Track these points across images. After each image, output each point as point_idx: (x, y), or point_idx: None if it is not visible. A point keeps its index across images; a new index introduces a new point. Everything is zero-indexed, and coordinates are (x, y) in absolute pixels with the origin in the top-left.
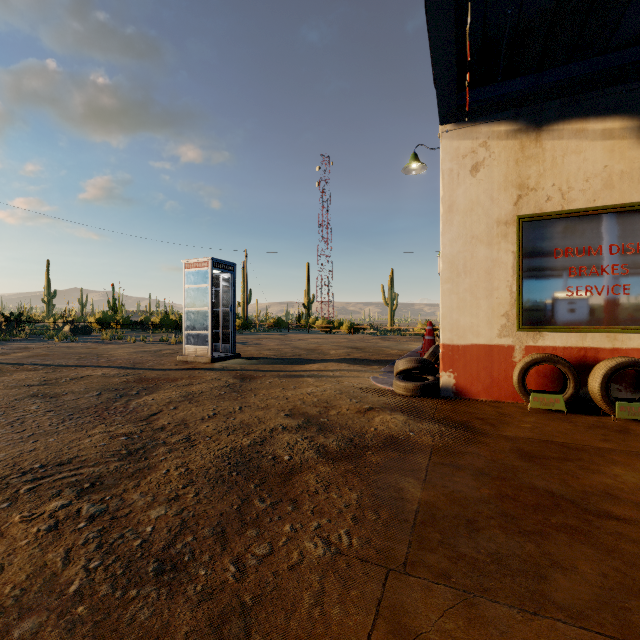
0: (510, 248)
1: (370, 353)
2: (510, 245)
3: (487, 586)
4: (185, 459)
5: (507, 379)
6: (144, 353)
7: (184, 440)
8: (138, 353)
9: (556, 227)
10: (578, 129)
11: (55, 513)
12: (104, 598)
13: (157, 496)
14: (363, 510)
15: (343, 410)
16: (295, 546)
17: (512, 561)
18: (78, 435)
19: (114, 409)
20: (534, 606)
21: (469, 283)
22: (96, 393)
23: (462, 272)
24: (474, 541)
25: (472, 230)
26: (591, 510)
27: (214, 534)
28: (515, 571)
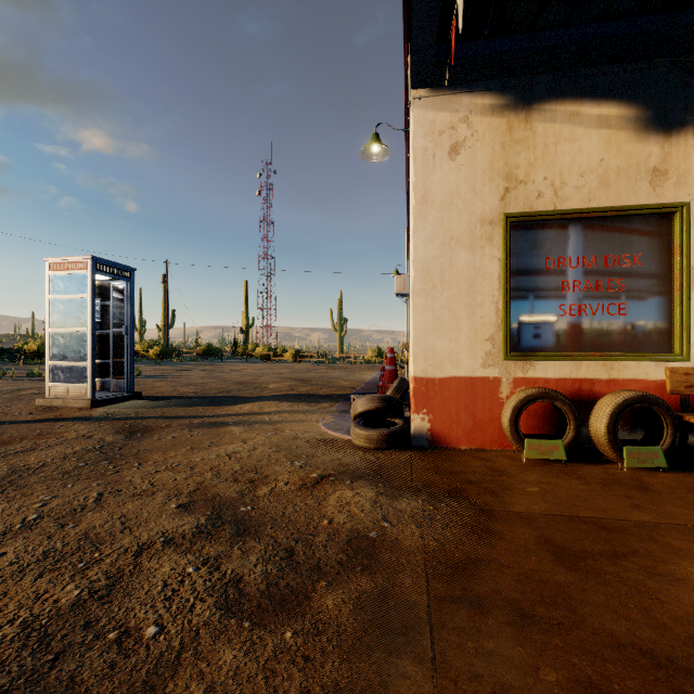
0: (496, 254)
1: (318, 386)
2: (496, 250)
3: None
4: None
5: (493, 420)
6: None
7: None
8: None
9: (547, 231)
10: (572, 112)
11: None
12: None
13: None
14: None
15: (279, 485)
16: None
17: None
18: None
19: None
20: None
21: (447, 298)
22: None
23: (439, 283)
24: None
25: (451, 229)
26: None
27: None
28: None
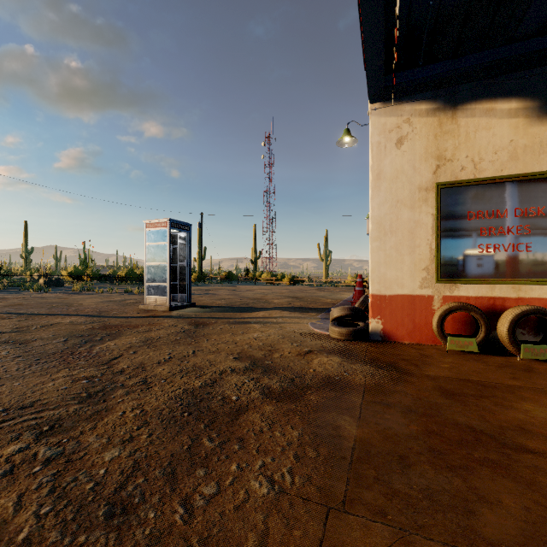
0: (430, 211)
1: (308, 302)
2: (430, 208)
3: (421, 523)
4: (141, 401)
5: (427, 325)
6: (110, 302)
7: (141, 383)
8: (104, 303)
9: (469, 193)
10: (488, 108)
11: (12, 457)
12: (52, 546)
13: (112, 438)
14: (304, 448)
15: (285, 353)
16: (241, 485)
17: (442, 496)
18: (42, 379)
19: (78, 354)
20: (466, 543)
21: (395, 241)
22: (63, 339)
23: (388, 232)
24: (406, 477)
25: (397, 195)
26: (508, 444)
27: (164, 475)
28: (446, 507)
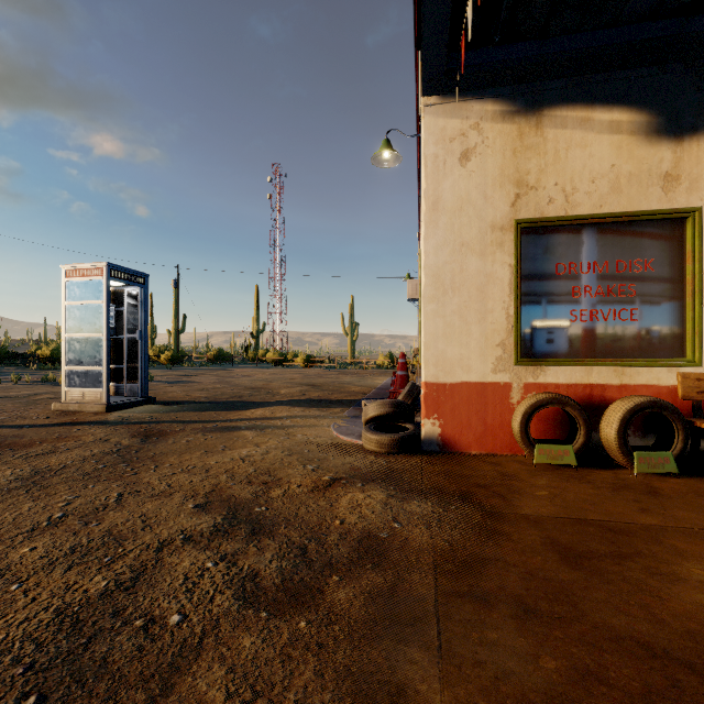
0: (507, 260)
1: (330, 391)
2: (507, 256)
3: None
4: None
5: (503, 425)
6: (3, 400)
7: None
8: None
9: (558, 236)
10: (583, 118)
11: None
12: None
13: None
14: None
15: (292, 487)
16: None
17: None
18: None
19: None
20: None
21: (458, 303)
22: None
23: (449, 289)
24: None
25: (462, 235)
26: None
27: None
28: None
